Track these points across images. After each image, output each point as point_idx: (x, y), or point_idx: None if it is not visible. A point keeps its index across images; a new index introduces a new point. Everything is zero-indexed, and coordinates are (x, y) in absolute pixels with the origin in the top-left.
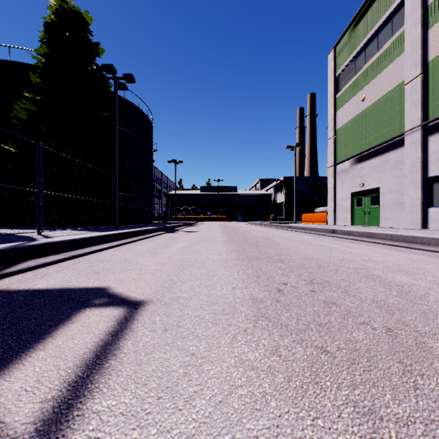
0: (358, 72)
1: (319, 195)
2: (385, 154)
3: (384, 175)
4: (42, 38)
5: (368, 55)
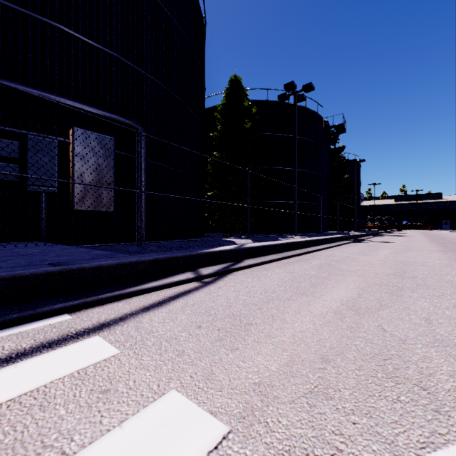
0: None
1: None
2: None
3: None
4: None
5: None
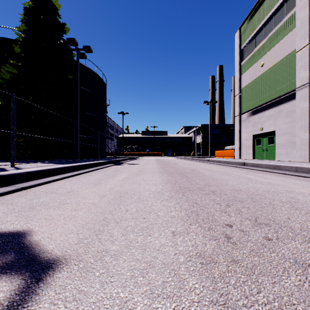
0: (258, 45)
1: (226, 137)
2: (280, 106)
3: (279, 122)
4: (22, 19)
5: (265, 32)
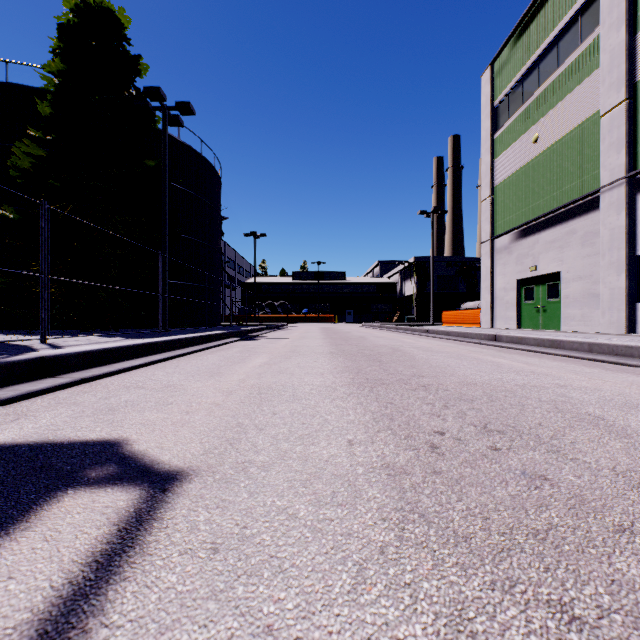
0: (528, 99)
1: (466, 284)
2: (570, 222)
3: (568, 254)
4: (54, 48)
5: (542, 74)
